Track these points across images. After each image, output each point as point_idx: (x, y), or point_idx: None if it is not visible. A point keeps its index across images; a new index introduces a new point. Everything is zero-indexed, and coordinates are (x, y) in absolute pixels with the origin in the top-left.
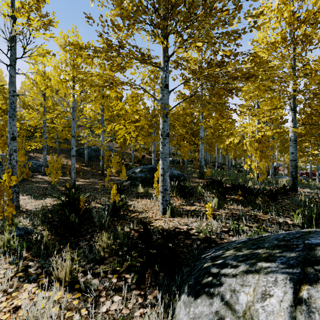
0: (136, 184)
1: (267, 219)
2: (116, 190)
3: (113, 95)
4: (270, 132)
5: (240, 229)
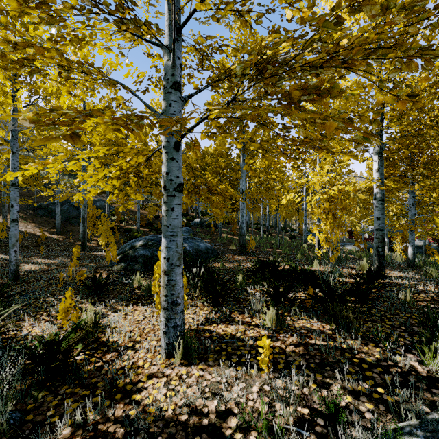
0: (135, 268)
1: (377, 363)
2: (72, 301)
3: (66, 100)
4: (350, 186)
5: (336, 406)
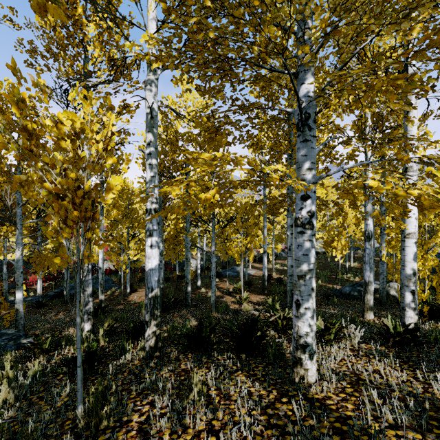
0: None
1: None
2: None
3: None
4: None
5: None
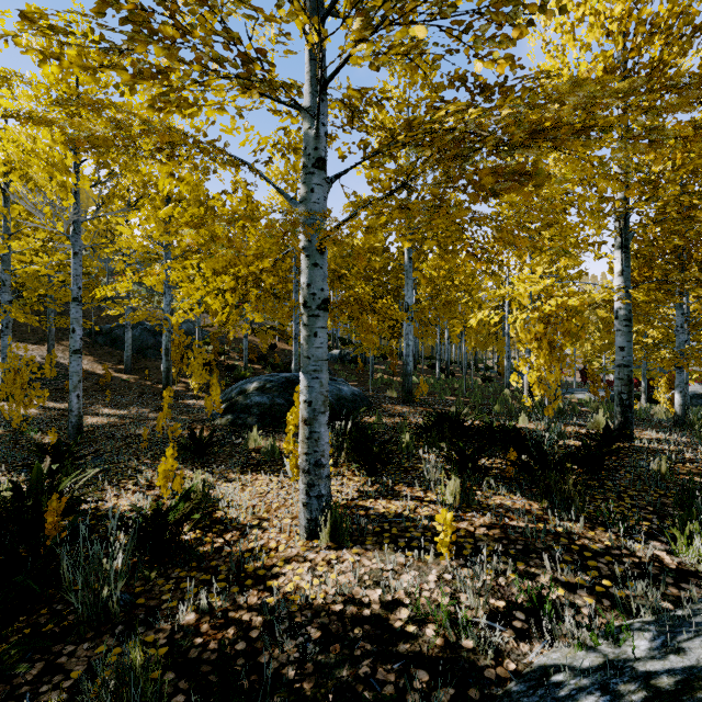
0: (248, 423)
1: (606, 551)
2: (175, 462)
3: (167, 185)
4: (575, 299)
5: (543, 599)
